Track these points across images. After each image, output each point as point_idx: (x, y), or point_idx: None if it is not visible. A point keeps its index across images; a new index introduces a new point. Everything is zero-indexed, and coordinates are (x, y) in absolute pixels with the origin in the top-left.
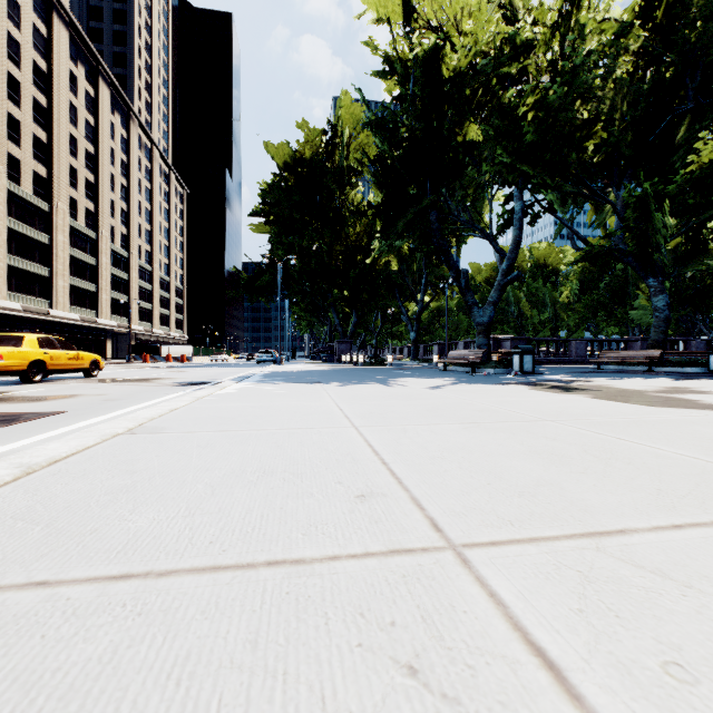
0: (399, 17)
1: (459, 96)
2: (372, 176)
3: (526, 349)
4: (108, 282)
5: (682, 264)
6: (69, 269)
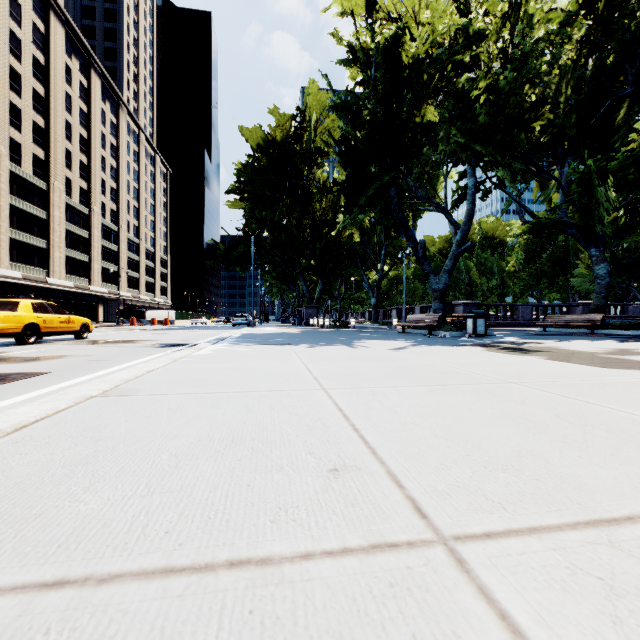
0: (362, 10)
1: (417, 81)
2: (337, 156)
3: (479, 313)
4: (100, 253)
5: (621, 235)
6: (65, 241)
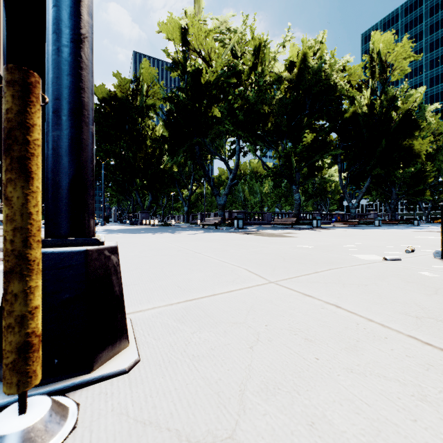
0: (179, 41)
1: (209, 93)
2: (164, 121)
3: (240, 217)
4: None
5: (307, 180)
6: None
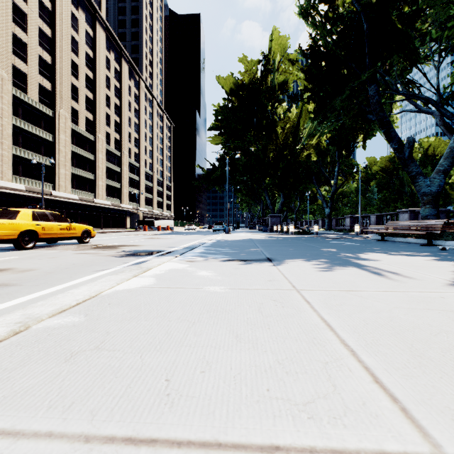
0: None
1: None
2: (305, 70)
3: None
4: (127, 182)
5: None
6: (105, 174)
